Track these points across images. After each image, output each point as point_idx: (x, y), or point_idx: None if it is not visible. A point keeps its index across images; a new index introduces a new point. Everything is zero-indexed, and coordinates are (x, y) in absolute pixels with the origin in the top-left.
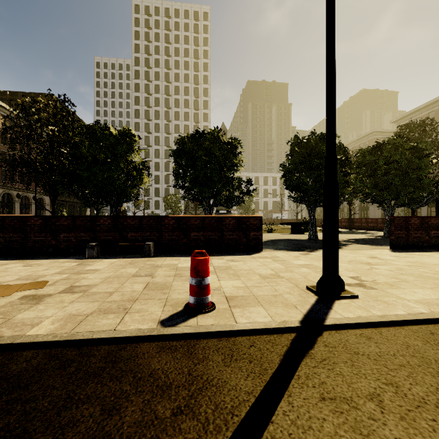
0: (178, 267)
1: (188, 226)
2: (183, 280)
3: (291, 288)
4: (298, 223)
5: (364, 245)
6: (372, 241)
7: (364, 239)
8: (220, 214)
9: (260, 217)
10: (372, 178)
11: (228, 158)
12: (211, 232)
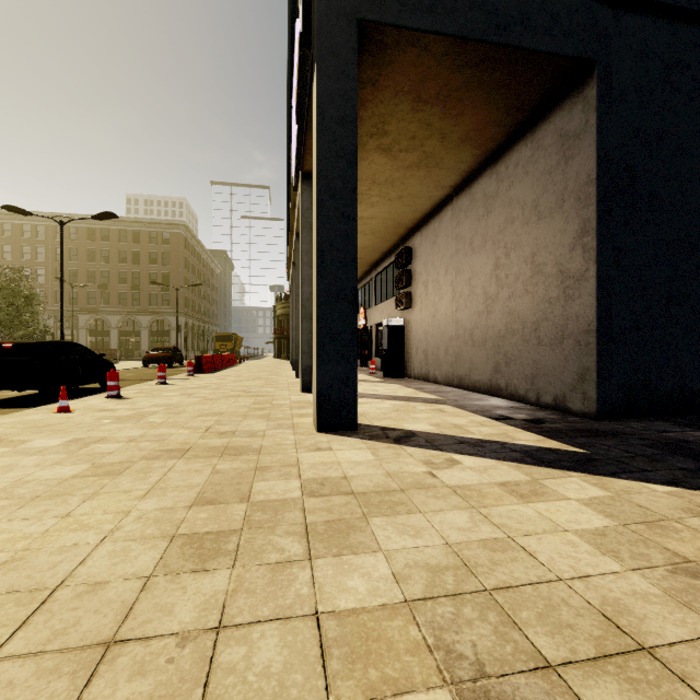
0: None
1: None
2: None
3: None
4: None
5: None
6: None
7: None
8: None
9: None
10: None
11: None
12: None
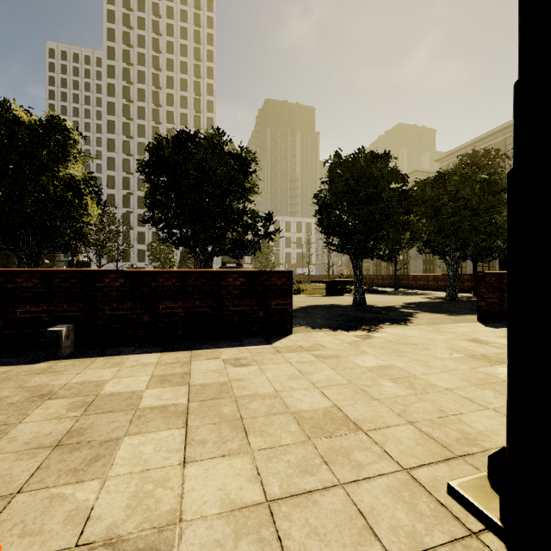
0: (98, 398)
1: (152, 289)
2: (67, 472)
3: (407, 497)
4: (334, 281)
5: (436, 314)
6: (439, 307)
7: (426, 304)
8: (227, 268)
9: (289, 273)
10: (435, 219)
11: (236, 179)
12: (199, 300)
